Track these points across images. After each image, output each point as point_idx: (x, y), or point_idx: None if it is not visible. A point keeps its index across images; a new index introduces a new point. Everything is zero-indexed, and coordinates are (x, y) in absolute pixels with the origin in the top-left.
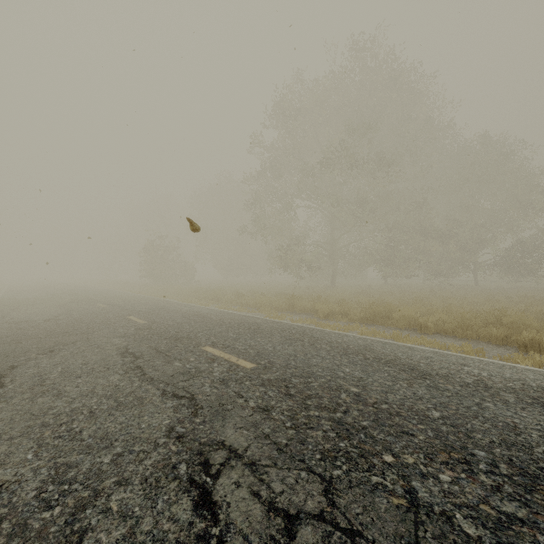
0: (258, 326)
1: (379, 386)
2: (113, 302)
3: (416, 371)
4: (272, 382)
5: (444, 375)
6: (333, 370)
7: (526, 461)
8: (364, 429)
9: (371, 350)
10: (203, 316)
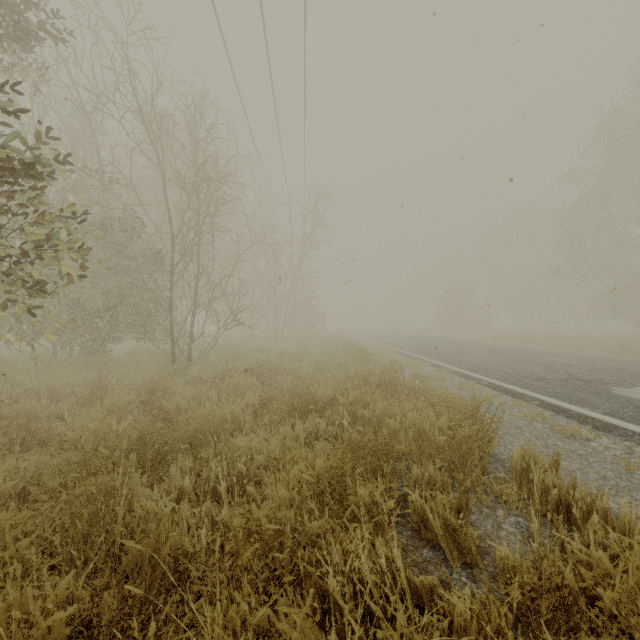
0: (582, 355)
1: None
2: (439, 339)
3: None
4: (595, 367)
5: None
6: None
7: None
8: None
9: None
10: (527, 349)
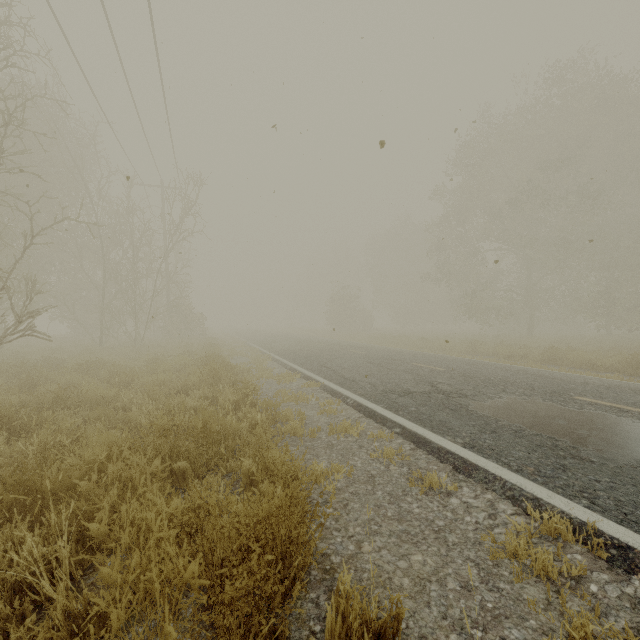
0: (445, 358)
1: (515, 378)
2: (324, 342)
3: (547, 377)
4: (455, 373)
5: (564, 379)
6: (492, 373)
7: (561, 391)
8: (496, 383)
9: (526, 371)
10: (400, 352)
